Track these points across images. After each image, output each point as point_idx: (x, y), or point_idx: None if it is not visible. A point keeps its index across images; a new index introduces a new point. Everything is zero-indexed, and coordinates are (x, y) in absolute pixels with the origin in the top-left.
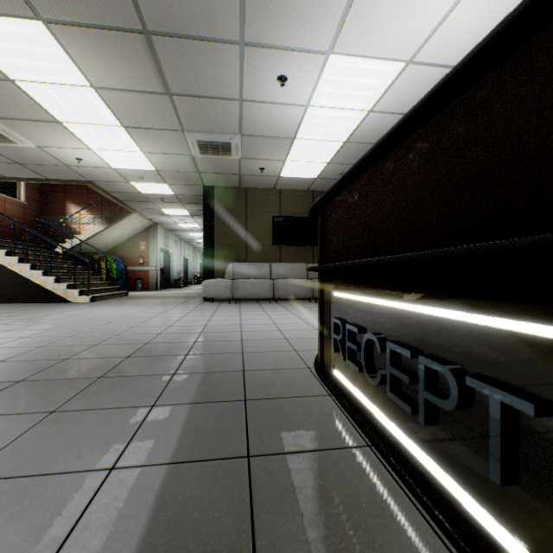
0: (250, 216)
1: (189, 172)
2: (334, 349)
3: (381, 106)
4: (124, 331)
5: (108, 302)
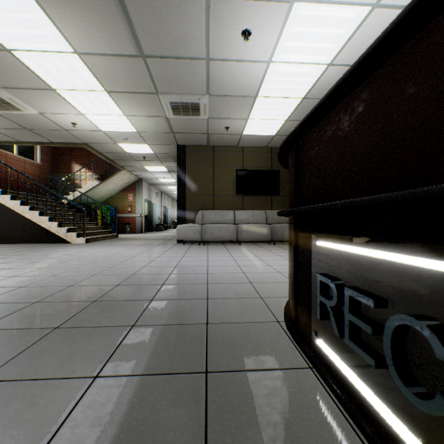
0: (216, 170)
1: (165, 132)
2: (320, 315)
3: (341, 58)
4: (102, 271)
5: (99, 243)
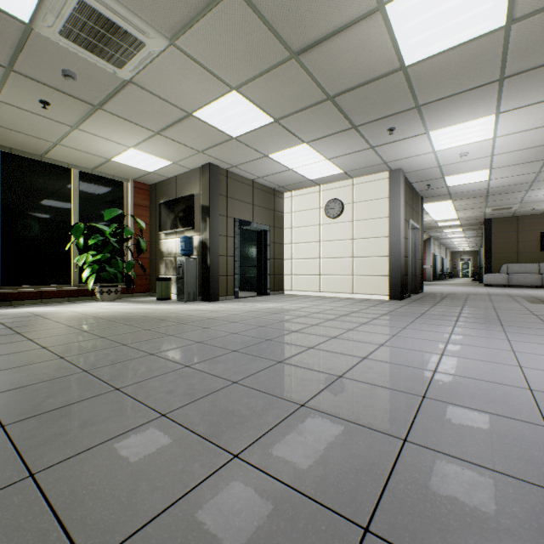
0: (520, 233)
1: (477, 216)
2: None
3: None
4: (469, 291)
5: (425, 285)
